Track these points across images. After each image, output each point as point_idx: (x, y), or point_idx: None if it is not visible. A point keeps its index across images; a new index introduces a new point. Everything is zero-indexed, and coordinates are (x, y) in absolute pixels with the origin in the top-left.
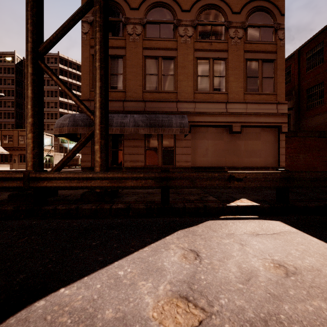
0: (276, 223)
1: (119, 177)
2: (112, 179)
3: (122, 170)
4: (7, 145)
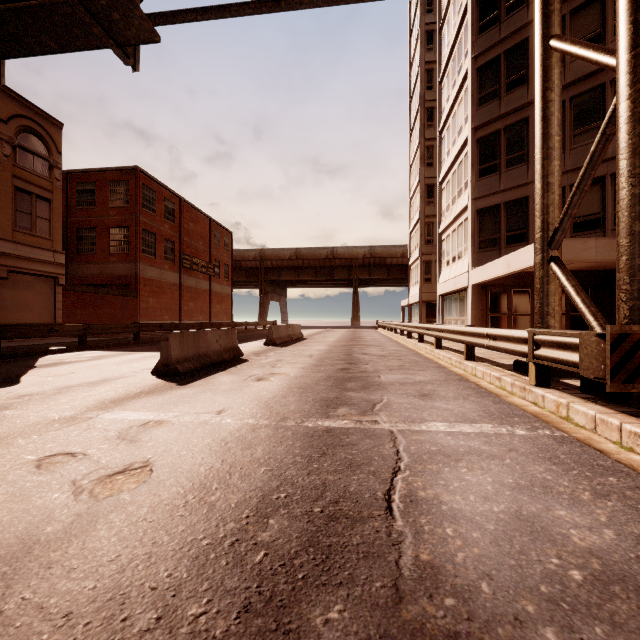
0: (87, 351)
1: None
2: None
3: None
4: None
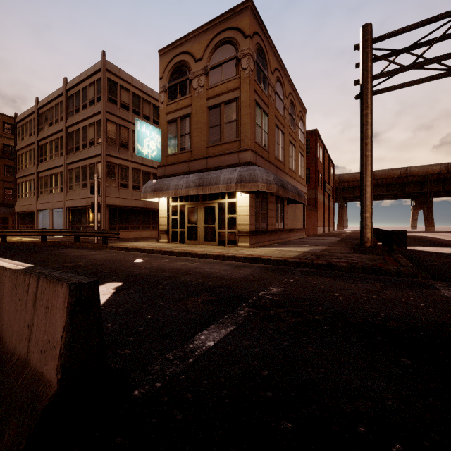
0: None
1: None
2: None
3: (268, 233)
4: None
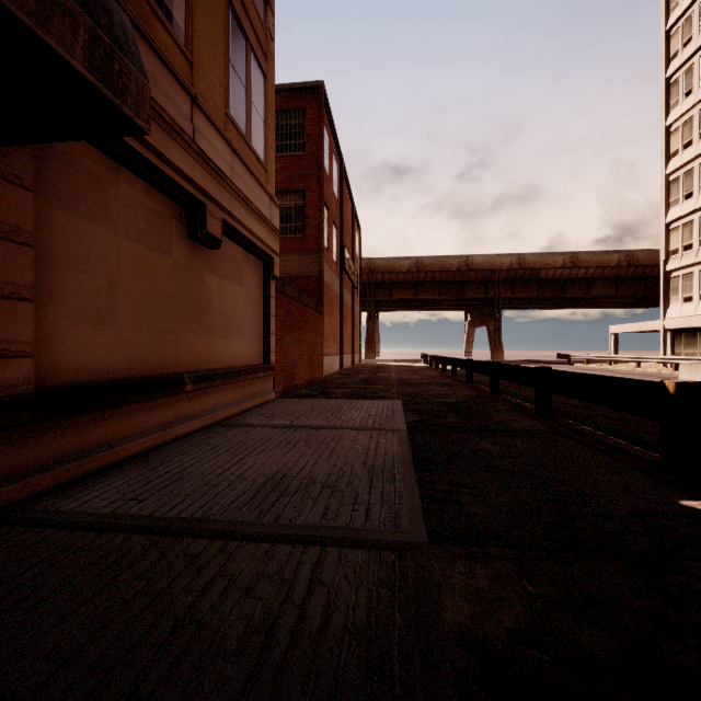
0: None
1: None
2: None
3: None
4: None
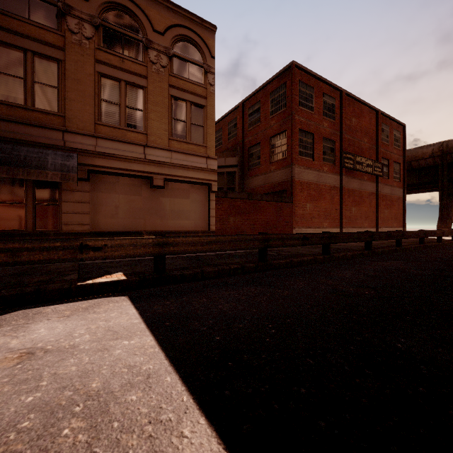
0: (120, 299)
1: None
2: None
3: None
4: None
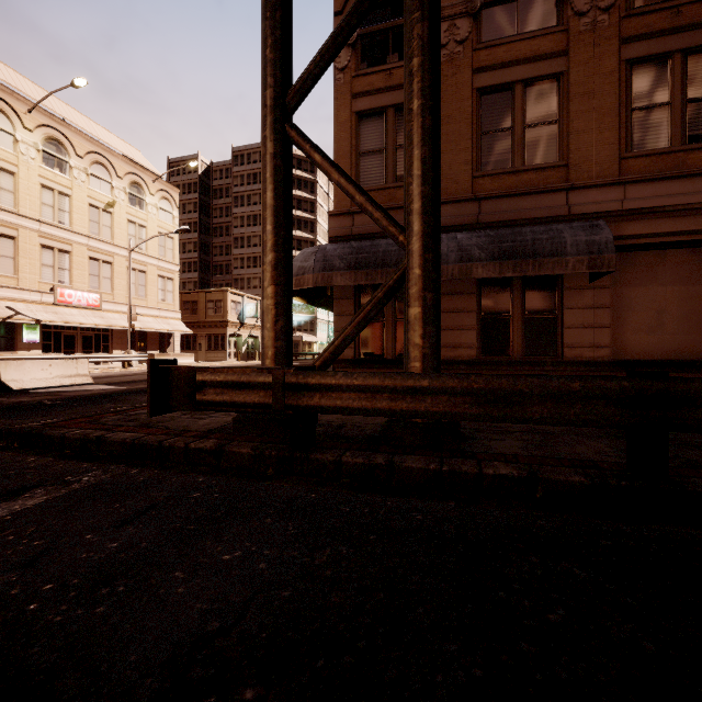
0: None
1: (504, 389)
2: (481, 395)
3: None
4: (189, 319)
